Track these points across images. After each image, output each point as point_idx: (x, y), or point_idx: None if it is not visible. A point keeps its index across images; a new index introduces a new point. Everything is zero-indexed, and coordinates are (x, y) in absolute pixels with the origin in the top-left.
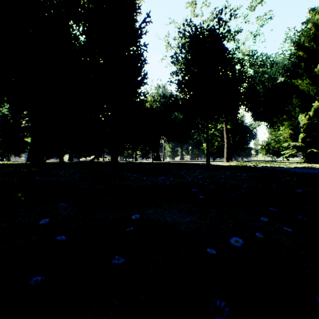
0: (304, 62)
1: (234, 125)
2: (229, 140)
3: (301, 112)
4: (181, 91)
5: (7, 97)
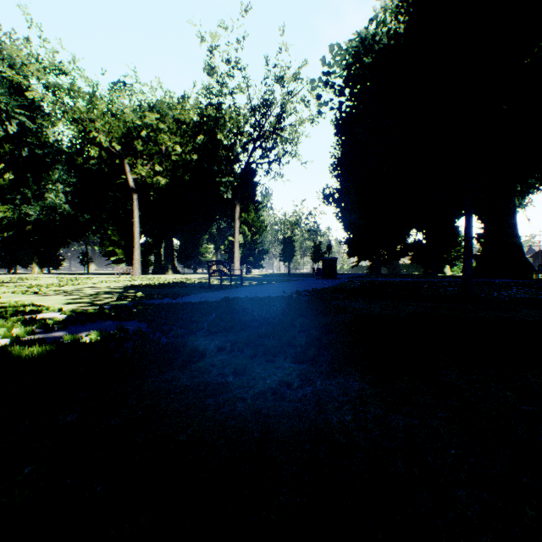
0: None
1: None
2: None
3: None
4: None
5: None
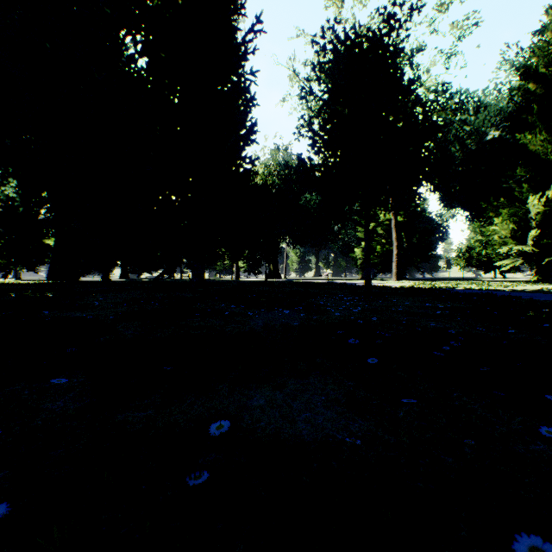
0: (538, 102)
1: (410, 216)
2: (400, 242)
3: (533, 192)
4: (318, 151)
5: (14, 168)
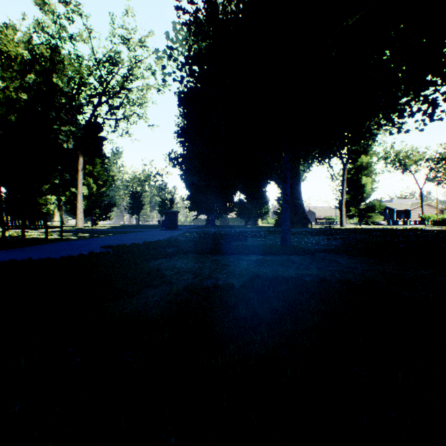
0: None
1: None
2: None
3: None
4: None
5: None
